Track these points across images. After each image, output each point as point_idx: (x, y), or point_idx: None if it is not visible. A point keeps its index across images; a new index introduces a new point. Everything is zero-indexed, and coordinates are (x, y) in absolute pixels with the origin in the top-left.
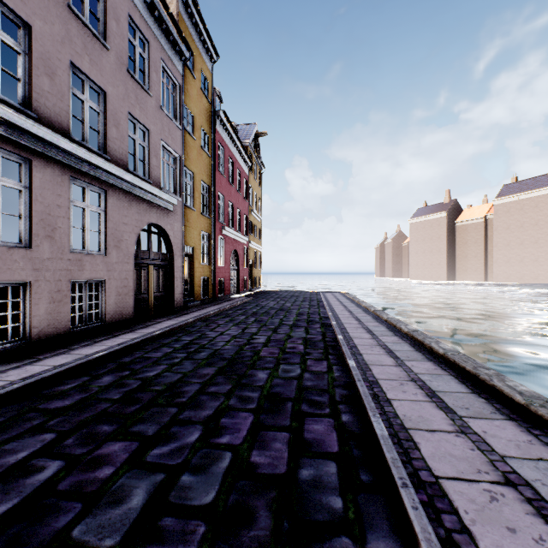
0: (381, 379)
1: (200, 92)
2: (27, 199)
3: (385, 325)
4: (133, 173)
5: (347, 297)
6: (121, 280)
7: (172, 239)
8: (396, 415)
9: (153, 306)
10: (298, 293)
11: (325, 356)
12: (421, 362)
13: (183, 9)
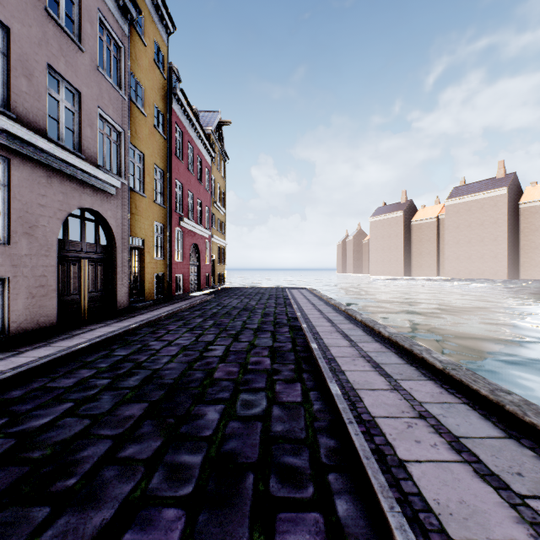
0: (379, 417)
1: (153, 63)
2: None
3: (361, 328)
4: (54, 141)
5: (314, 294)
6: (35, 278)
7: (114, 228)
8: (424, 503)
9: (88, 308)
10: (263, 290)
11: (298, 375)
12: (420, 382)
13: None
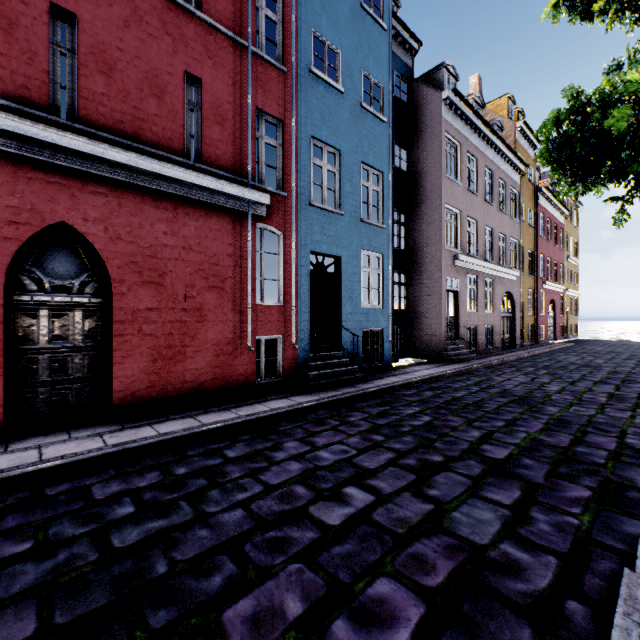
0: None
1: (527, 182)
2: (475, 292)
3: None
4: (501, 265)
5: None
6: (496, 325)
7: (514, 299)
8: None
9: (504, 342)
10: (632, 342)
11: None
12: None
13: (518, 135)
